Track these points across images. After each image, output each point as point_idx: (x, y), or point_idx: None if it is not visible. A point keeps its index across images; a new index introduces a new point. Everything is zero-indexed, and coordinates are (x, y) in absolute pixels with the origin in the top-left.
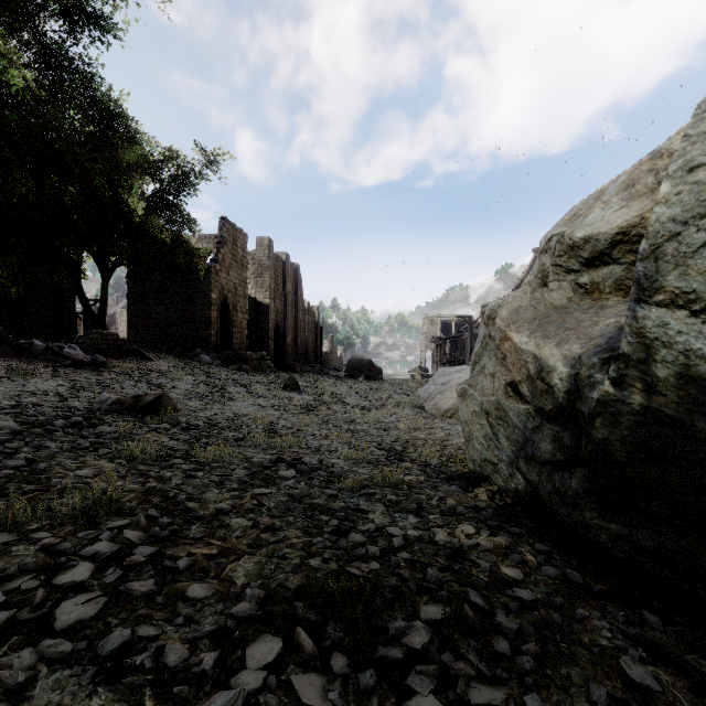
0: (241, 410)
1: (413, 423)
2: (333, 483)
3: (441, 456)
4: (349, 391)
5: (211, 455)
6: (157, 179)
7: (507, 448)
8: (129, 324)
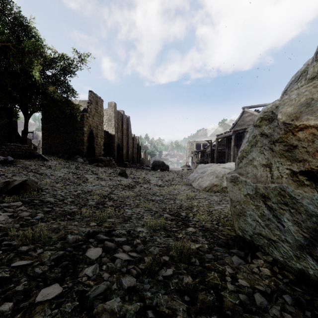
0: (88, 188)
1: (188, 195)
2: (134, 262)
3: (211, 220)
4: (152, 176)
5: (26, 236)
6: (52, 66)
7: (296, 232)
8: (43, 143)
